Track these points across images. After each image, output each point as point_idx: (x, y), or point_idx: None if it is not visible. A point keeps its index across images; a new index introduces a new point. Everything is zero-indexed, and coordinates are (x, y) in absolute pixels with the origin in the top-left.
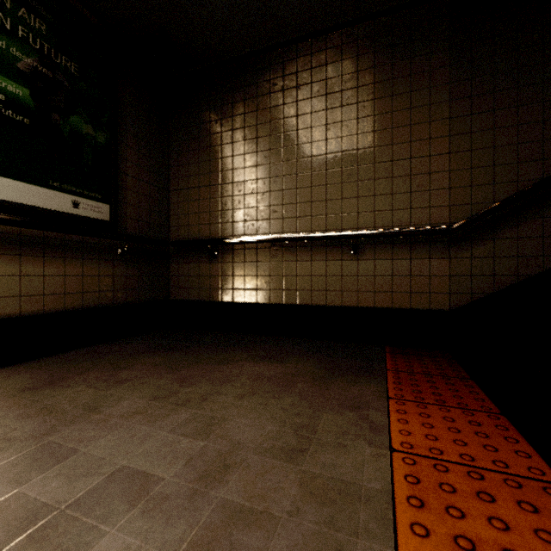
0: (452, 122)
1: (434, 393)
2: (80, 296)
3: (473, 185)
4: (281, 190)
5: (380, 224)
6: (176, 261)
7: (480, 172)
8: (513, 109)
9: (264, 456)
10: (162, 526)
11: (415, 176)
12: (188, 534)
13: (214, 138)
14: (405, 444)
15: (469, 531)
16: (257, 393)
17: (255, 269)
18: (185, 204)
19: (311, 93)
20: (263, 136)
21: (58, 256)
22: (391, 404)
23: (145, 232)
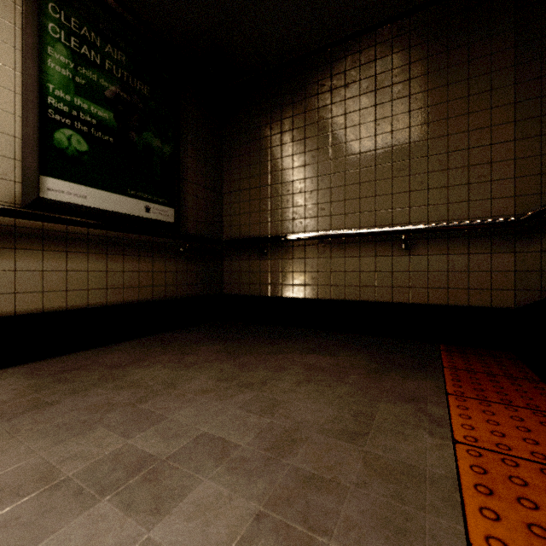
0: (518, 107)
1: (498, 393)
2: (151, 289)
3: (543, 173)
4: (328, 188)
5: (434, 218)
6: (229, 258)
7: None
8: None
9: (327, 436)
10: (245, 481)
11: (474, 166)
12: (268, 490)
13: (264, 141)
14: (468, 438)
15: (544, 522)
16: (312, 381)
17: (303, 266)
18: (237, 205)
19: (359, 90)
20: (310, 136)
21: (134, 254)
22: (450, 399)
23: (202, 232)
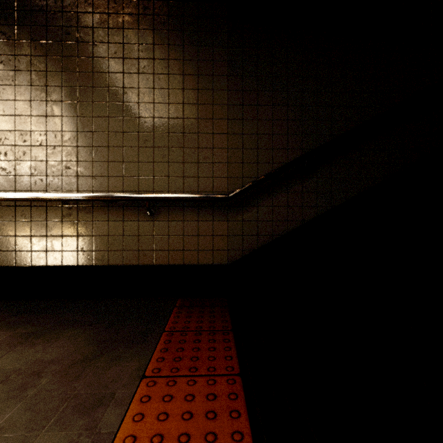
0: (229, 108)
1: (192, 358)
2: None
3: (244, 162)
4: (75, 146)
5: (174, 188)
6: None
7: (249, 153)
8: (270, 107)
9: None
10: None
11: (202, 149)
12: None
13: None
14: None
15: None
16: None
17: (44, 229)
18: None
19: (108, 53)
20: (54, 85)
21: None
22: (141, 387)
23: None
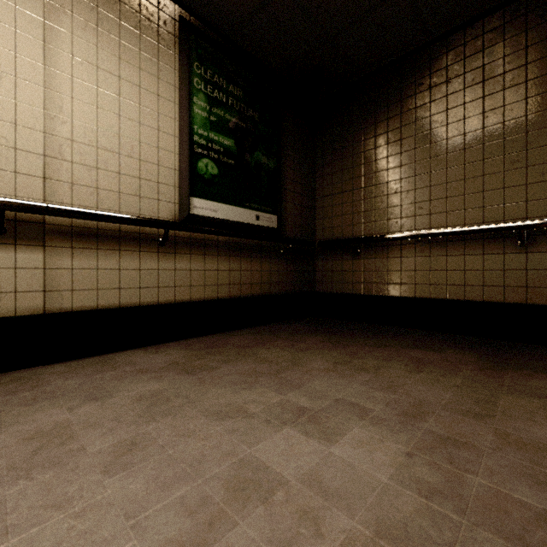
0: None
1: None
2: (259, 286)
3: None
4: (427, 187)
5: None
6: (321, 258)
7: None
8: None
9: (452, 413)
10: (389, 433)
11: None
12: (411, 440)
13: (357, 146)
14: None
15: None
16: (424, 371)
17: (398, 265)
18: (329, 209)
19: (464, 84)
20: (407, 137)
21: (248, 256)
22: None
23: (298, 235)
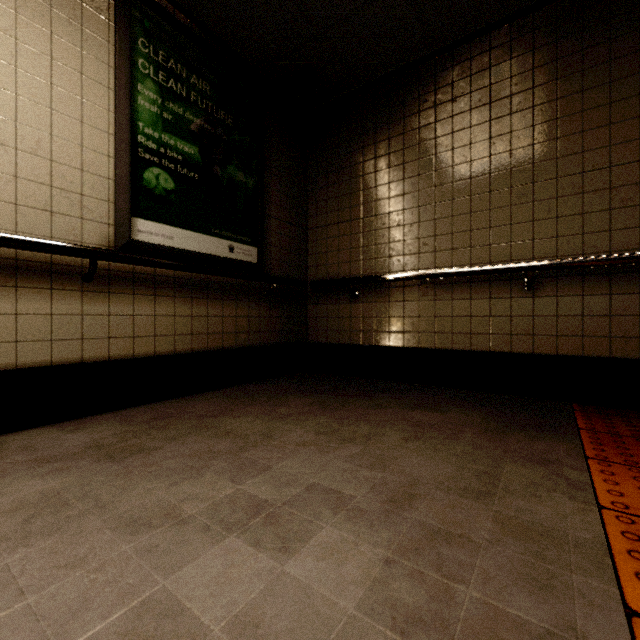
0: None
1: None
2: (234, 336)
3: None
4: (432, 220)
5: (565, 252)
6: (314, 302)
7: None
8: None
9: (448, 493)
10: (368, 530)
11: (617, 188)
12: (393, 539)
13: (355, 169)
14: (617, 504)
15: None
16: (422, 438)
17: (401, 310)
18: (323, 242)
19: (470, 104)
20: (410, 161)
21: (218, 298)
22: (591, 464)
23: (286, 272)
